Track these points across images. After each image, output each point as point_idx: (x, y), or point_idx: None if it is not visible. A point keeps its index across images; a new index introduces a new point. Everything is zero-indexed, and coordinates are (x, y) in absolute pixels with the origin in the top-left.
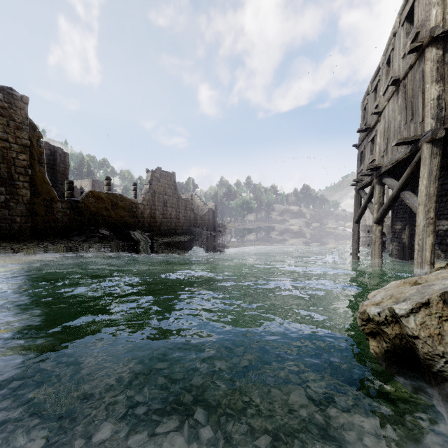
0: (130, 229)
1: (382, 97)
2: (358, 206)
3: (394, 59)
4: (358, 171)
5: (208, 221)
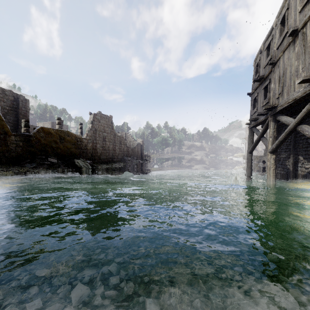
0: (75, 158)
1: (275, 51)
2: (251, 140)
3: (289, 17)
4: (252, 113)
5: (137, 152)
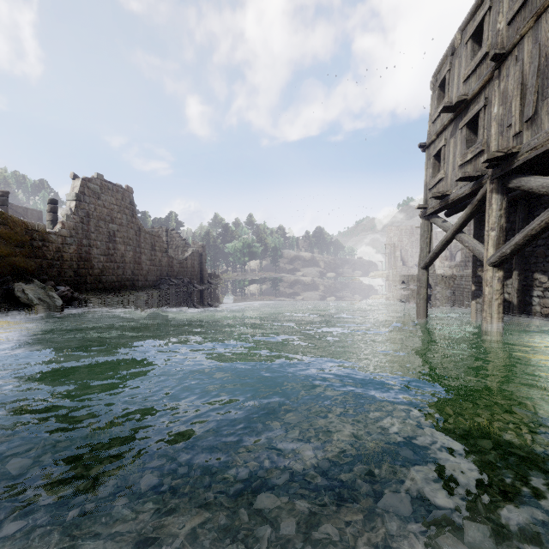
0: (25, 281)
1: (503, 32)
2: (427, 242)
3: None
4: (431, 184)
5: (191, 269)
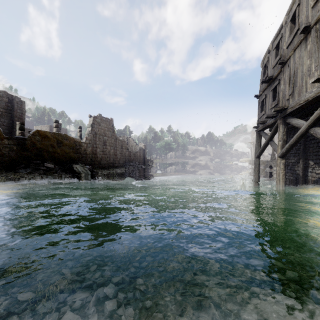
0: (74, 163)
1: (285, 50)
2: (258, 144)
3: (300, 13)
4: (259, 116)
5: (139, 157)
